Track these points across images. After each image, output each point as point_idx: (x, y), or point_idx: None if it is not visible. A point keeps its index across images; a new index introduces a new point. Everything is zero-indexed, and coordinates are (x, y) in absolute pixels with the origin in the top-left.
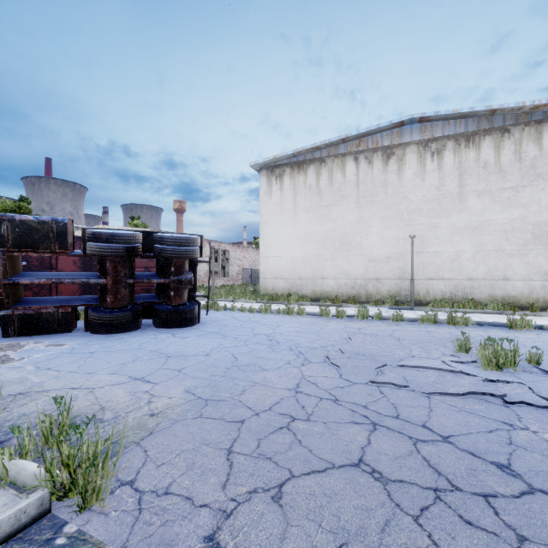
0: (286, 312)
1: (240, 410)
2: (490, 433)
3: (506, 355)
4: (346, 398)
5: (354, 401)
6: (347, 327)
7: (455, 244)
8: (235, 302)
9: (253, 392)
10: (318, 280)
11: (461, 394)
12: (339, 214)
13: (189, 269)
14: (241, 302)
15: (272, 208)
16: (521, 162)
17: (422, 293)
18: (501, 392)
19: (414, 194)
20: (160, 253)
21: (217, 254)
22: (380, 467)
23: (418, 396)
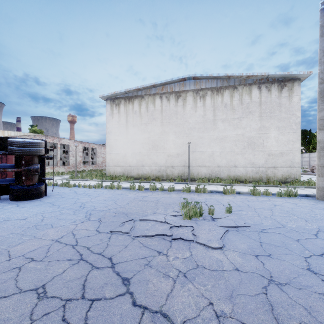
0: (110, 187)
1: (0, 258)
2: (142, 259)
3: (196, 211)
4: (83, 243)
5: (86, 245)
6: (138, 196)
7: (212, 147)
8: (88, 181)
9: (25, 244)
10: (140, 167)
11: (152, 236)
12: (152, 129)
13: (39, 162)
14: (92, 181)
15: (113, 123)
16: (242, 105)
17: (195, 174)
18: (171, 233)
19: (191, 119)
20: (11, 152)
21: (88, 150)
22: (50, 288)
23: (128, 238)
